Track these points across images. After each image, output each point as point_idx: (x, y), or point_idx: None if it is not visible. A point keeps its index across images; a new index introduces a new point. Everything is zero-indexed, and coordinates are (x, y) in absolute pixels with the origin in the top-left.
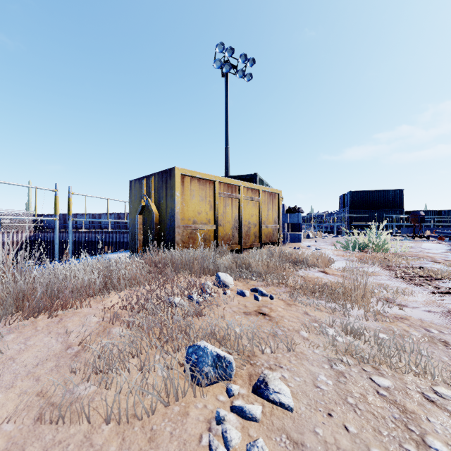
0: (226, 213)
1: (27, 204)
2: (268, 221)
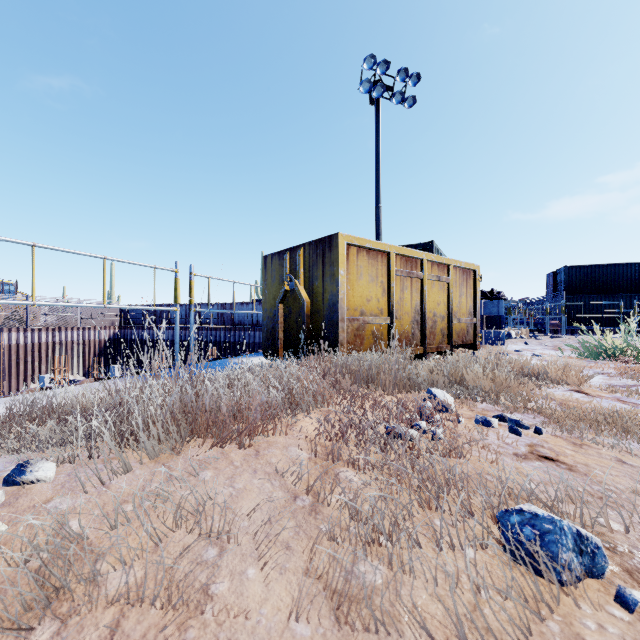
0: (404, 299)
1: (109, 293)
2: (461, 312)
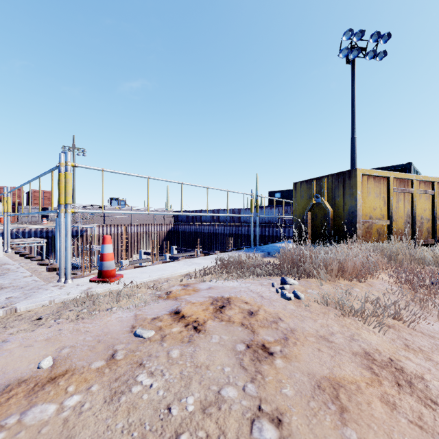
0: (398, 208)
1: (166, 204)
2: None
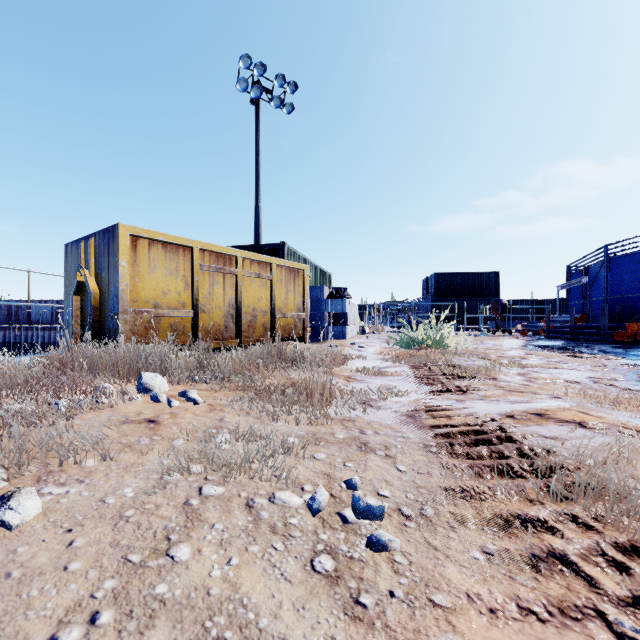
0: (214, 294)
1: None
2: (288, 308)
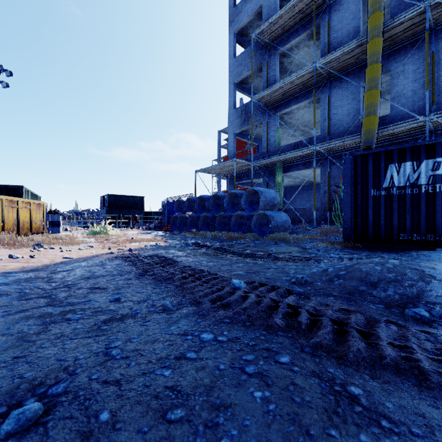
0: (9, 216)
1: None
2: (37, 220)
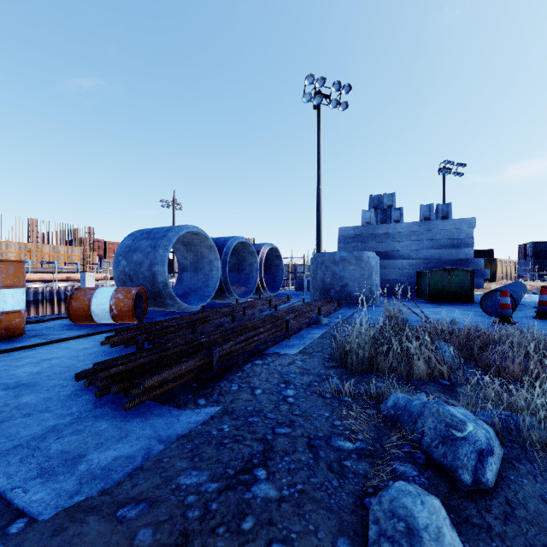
0: (503, 271)
1: None
2: (512, 273)
